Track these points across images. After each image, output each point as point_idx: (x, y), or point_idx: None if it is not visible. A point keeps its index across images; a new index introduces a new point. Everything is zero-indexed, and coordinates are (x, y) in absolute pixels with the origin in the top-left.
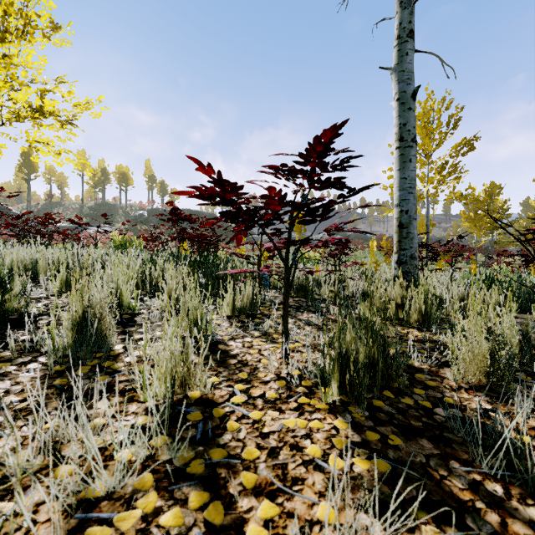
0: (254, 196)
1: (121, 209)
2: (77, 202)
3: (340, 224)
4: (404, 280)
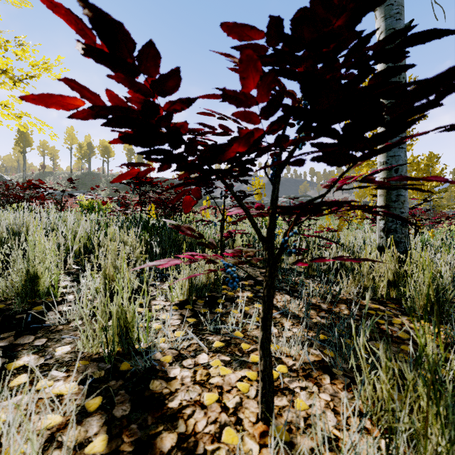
0: (210, 126)
1: (104, 177)
2: (66, 172)
3: (351, 178)
4: (393, 251)
